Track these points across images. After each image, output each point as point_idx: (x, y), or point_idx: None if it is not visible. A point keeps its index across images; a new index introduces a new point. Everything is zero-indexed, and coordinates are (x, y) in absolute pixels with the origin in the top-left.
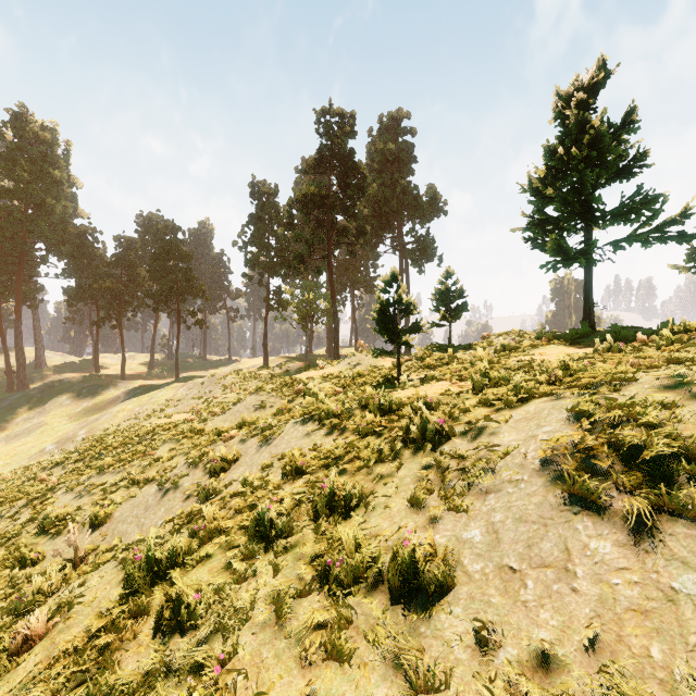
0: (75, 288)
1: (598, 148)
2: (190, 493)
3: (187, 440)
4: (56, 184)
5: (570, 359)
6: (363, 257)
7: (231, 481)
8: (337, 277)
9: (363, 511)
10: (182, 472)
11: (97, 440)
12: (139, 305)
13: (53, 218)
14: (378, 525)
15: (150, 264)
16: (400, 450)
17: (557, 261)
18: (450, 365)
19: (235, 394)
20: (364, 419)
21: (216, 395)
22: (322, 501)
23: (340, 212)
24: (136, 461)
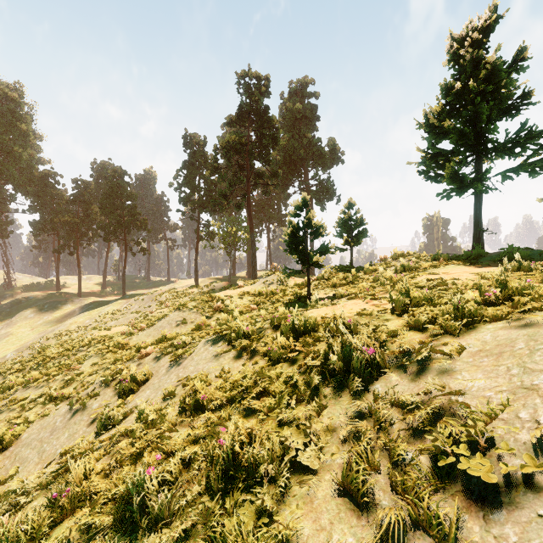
0: (39, 221)
1: (492, 83)
2: (96, 416)
3: (111, 355)
4: (23, 135)
5: (482, 277)
6: (276, 197)
7: (133, 408)
8: (255, 214)
9: (273, 488)
10: (94, 391)
11: (39, 352)
12: (93, 235)
13: (21, 163)
14: (296, 528)
15: (101, 202)
16: (319, 386)
17: (452, 189)
18: (359, 284)
19: (168, 309)
20: (276, 340)
21: (153, 310)
22: (216, 471)
23: (257, 158)
24: (60, 375)
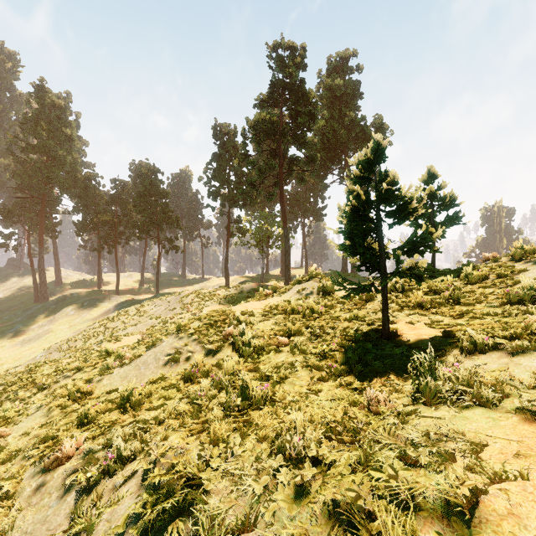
0: (81, 222)
1: None
2: None
3: (59, 413)
4: (68, 140)
5: None
6: (312, 189)
7: None
8: (290, 208)
9: None
10: None
11: (28, 371)
12: (131, 234)
13: (66, 167)
14: None
15: (136, 200)
16: None
17: None
18: None
19: (189, 314)
20: None
21: (176, 313)
22: None
23: (291, 141)
24: None
